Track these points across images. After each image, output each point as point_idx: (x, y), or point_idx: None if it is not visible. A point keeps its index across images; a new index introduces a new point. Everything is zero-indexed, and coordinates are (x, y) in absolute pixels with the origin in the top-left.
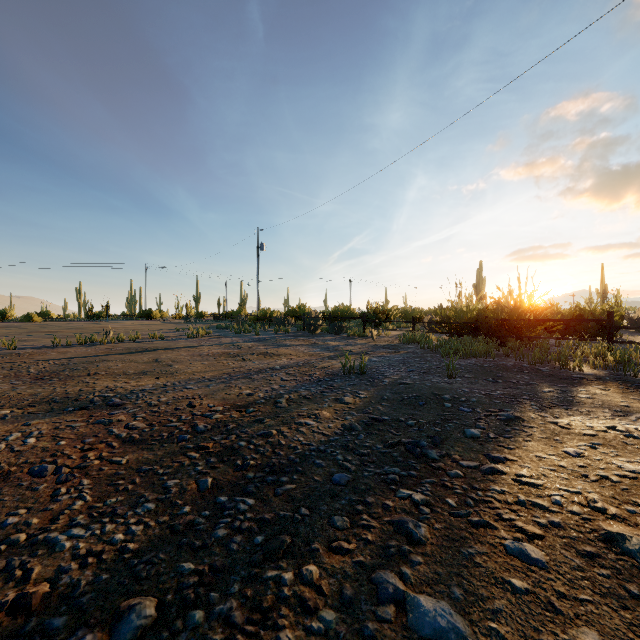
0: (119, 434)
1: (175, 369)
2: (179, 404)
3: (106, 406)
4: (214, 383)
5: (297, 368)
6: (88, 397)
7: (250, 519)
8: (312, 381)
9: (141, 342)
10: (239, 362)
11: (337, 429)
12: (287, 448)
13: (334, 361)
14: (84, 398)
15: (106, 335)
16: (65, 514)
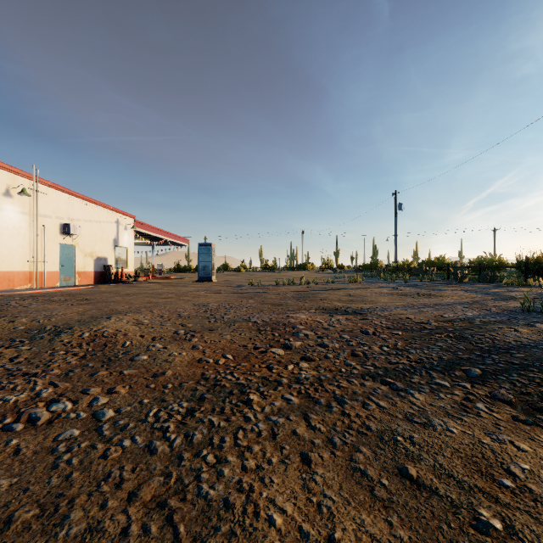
0: (381, 325)
1: (370, 300)
2: (399, 316)
3: (355, 314)
4: (408, 309)
5: (470, 304)
6: (341, 309)
7: (503, 360)
8: (492, 313)
9: (321, 284)
10: (412, 299)
11: (539, 338)
12: (503, 341)
13: (504, 302)
14: (340, 309)
15: (301, 279)
16: (398, 345)
